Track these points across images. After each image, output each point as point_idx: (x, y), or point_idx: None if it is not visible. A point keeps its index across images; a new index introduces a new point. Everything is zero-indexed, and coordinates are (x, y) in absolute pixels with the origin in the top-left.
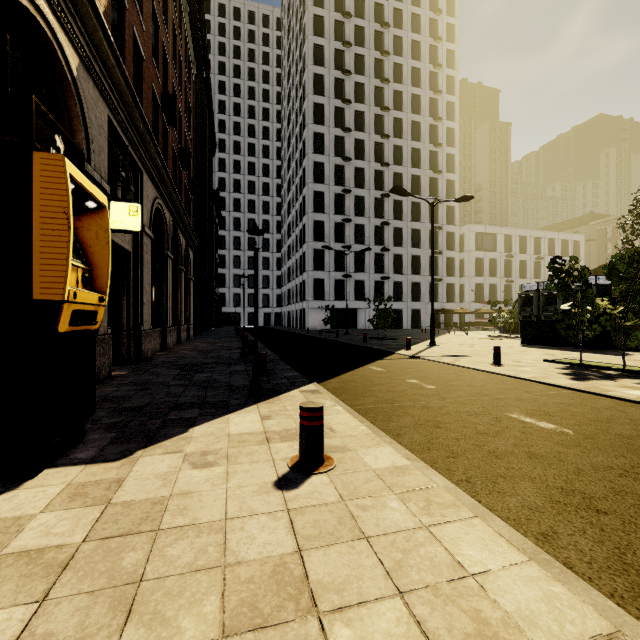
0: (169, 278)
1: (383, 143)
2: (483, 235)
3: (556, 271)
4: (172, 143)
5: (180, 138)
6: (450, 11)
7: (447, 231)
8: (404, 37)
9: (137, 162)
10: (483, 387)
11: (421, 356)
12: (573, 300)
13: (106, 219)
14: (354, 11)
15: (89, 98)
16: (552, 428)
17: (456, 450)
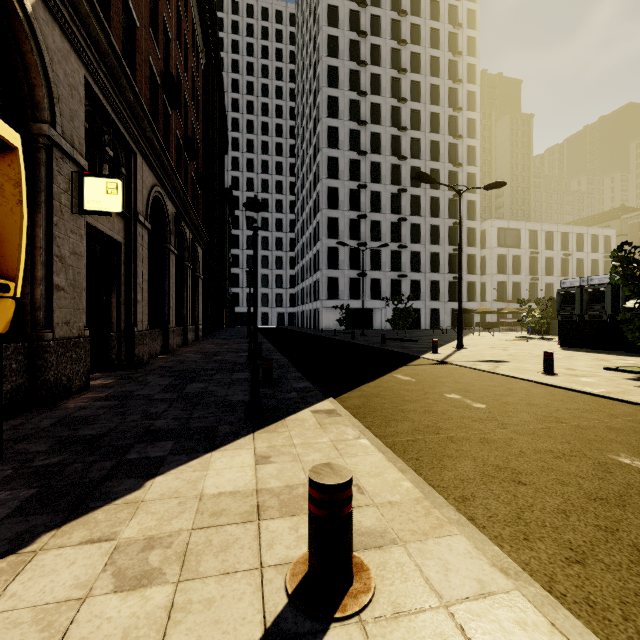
0: (172, 275)
1: (400, 136)
2: (506, 231)
3: (625, 260)
4: (176, 129)
5: (186, 127)
6: None
7: (467, 227)
8: (422, 25)
9: (128, 141)
10: (549, 407)
11: (452, 361)
12: None
13: (16, 166)
14: None
15: (54, 48)
16: None
17: (576, 542)
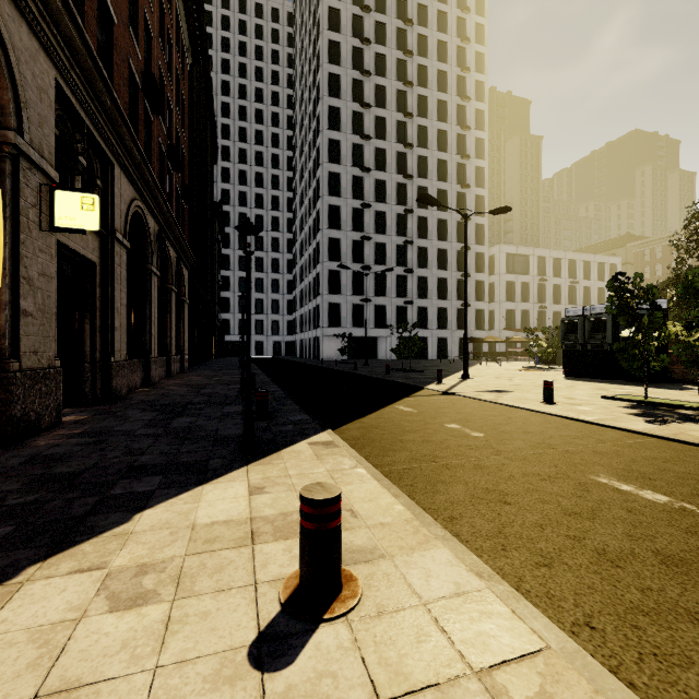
0: (154, 299)
1: (406, 153)
2: (515, 256)
3: (619, 290)
4: (158, 137)
5: (170, 134)
6: (479, 10)
7: (476, 252)
8: (429, 36)
9: (105, 150)
10: (543, 434)
11: (456, 392)
12: (637, 325)
13: None
14: (374, 5)
15: (21, 46)
16: (666, 502)
17: (546, 550)
